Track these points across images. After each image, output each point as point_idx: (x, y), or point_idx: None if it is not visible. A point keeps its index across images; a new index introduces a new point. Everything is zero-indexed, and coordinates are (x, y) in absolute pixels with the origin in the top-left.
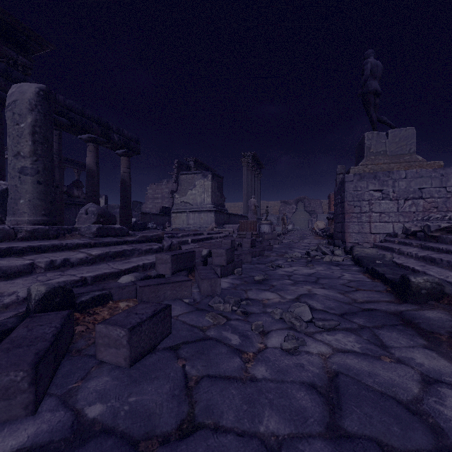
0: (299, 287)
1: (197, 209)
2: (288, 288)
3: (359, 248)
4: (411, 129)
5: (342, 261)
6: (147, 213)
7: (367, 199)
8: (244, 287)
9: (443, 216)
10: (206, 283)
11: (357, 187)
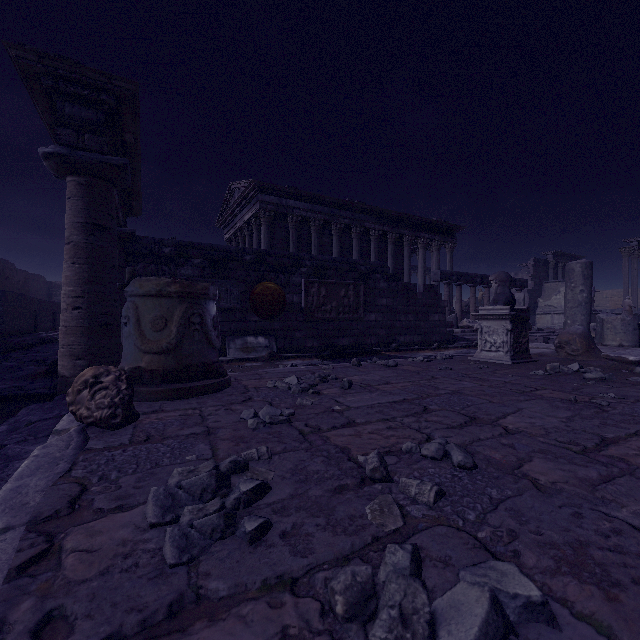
0: None
1: (561, 311)
2: None
3: None
4: None
5: None
6: None
7: None
8: None
9: None
10: None
11: None
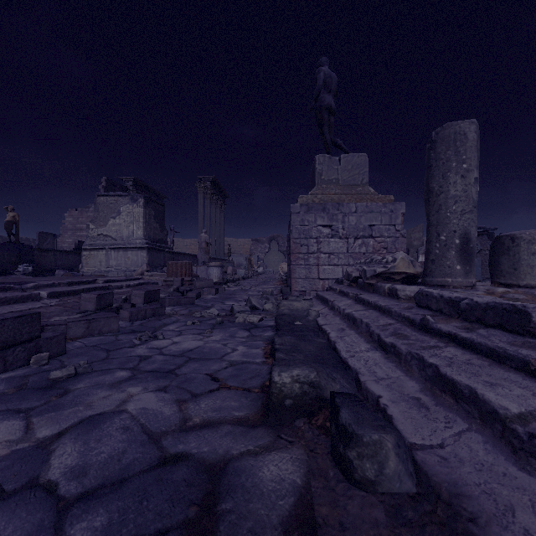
0: (117, 392)
1: (122, 245)
2: (88, 398)
3: (287, 301)
4: (364, 156)
5: (266, 320)
6: (50, 250)
7: (315, 236)
8: None
9: (382, 258)
10: None
11: (305, 221)
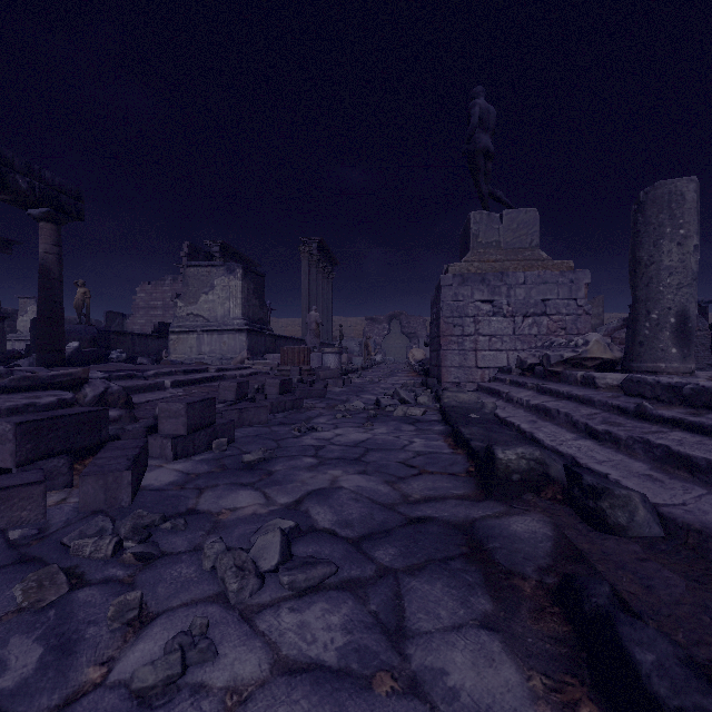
0: (320, 474)
1: (216, 327)
2: (296, 477)
3: (450, 392)
4: (533, 211)
5: (426, 415)
6: (128, 333)
7: (472, 314)
8: (206, 480)
9: (568, 341)
10: (93, 484)
11: (458, 295)
